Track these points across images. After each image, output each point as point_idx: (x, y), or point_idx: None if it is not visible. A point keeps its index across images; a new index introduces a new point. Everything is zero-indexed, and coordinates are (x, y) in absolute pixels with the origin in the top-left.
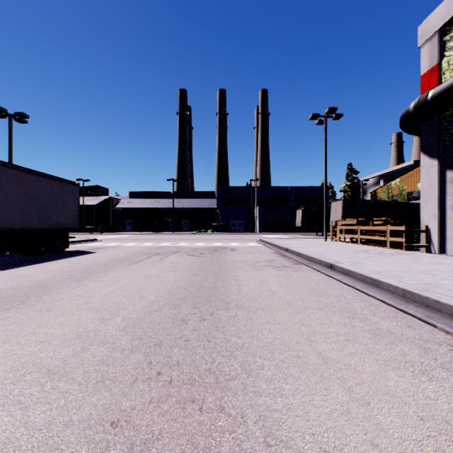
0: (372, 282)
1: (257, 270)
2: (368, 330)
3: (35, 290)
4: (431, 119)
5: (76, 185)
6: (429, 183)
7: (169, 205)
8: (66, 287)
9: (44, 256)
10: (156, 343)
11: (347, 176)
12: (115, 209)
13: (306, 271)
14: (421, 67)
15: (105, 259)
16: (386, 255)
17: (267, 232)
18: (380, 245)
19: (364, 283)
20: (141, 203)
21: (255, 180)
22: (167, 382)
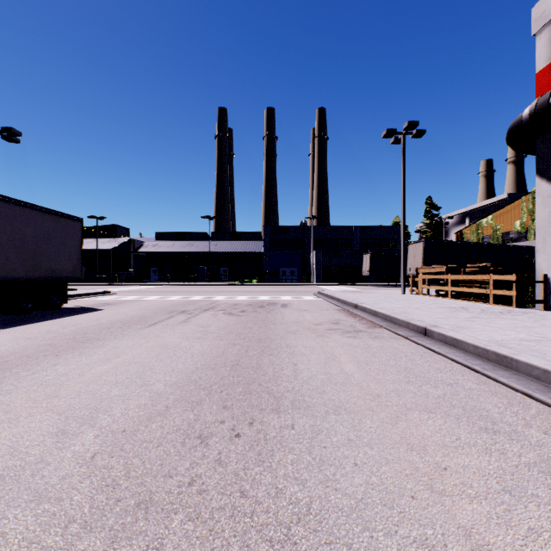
0: (498, 360)
1: (320, 337)
2: (534, 462)
3: None
4: None
5: (77, 221)
6: (549, 217)
7: (204, 249)
8: (35, 365)
9: (31, 315)
10: (141, 500)
11: (426, 213)
12: (138, 254)
13: (388, 338)
14: (537, 62)
15: (110, 319)
16: (495, 315)
17: (327, 282)
18: (479, 300)
19: (483, 360)
20: (169, 246)
21: (312, 218)
22: None
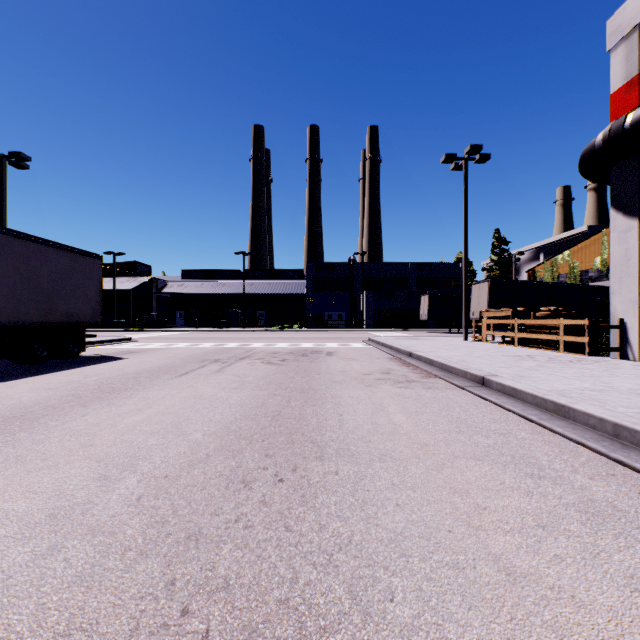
0: (556, 409)
1: (368, 387)
2: (573, 503)
3: (10, 422)
4: (629, 157)
5: (96, 259)
6: (626, 255)
7: (238, 290)
8: (63, 416)
9: (47, 364)
10: (191, 534)
11: (493, 248)
12: (161, 296)
13: (443, 389)
14: (612, 81)
15: (136, 369)
16: (563, 364)
17: (379, 328)
18: (549, 348)
19: (541, 410)
20: (198, 287)
21: (362, 254)
22: (198, 637)
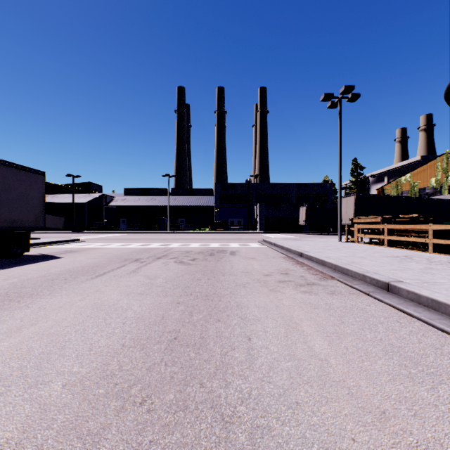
0: None
1: (273, 292)
2: None
3: None
4: None
5: (39, 175)
6: None
7: (165, 203)
8: None
9: None
10: None
11: (352, 172)
12: (109, 207)
13: (347, 294)
14: None
15: (61, 269)
16: (447, 266)
17: (268, 231)
18: (416, 249)
19: None
20: (136, 201)
21: (256, 176)
22: None
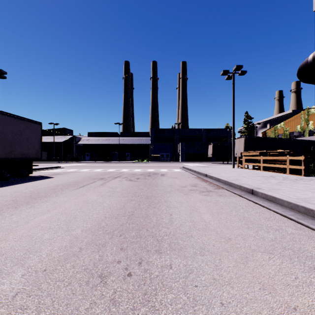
0: (306, 212)
1: (186, 195)
2: None
3: None
4: None
5: (38, 124)
6: None
7: (116, 142)
8: None
9: (9, 181)
10: None
11: (244, 121)
12: (78, 145)
13: (229, 196)
14: None
15: (56, 183)
16: (293, 181)
17: (187, 161)
18: (280, 172)
19: (294, 211)
20: (96, 140)
21: (178, 124)
22: None
